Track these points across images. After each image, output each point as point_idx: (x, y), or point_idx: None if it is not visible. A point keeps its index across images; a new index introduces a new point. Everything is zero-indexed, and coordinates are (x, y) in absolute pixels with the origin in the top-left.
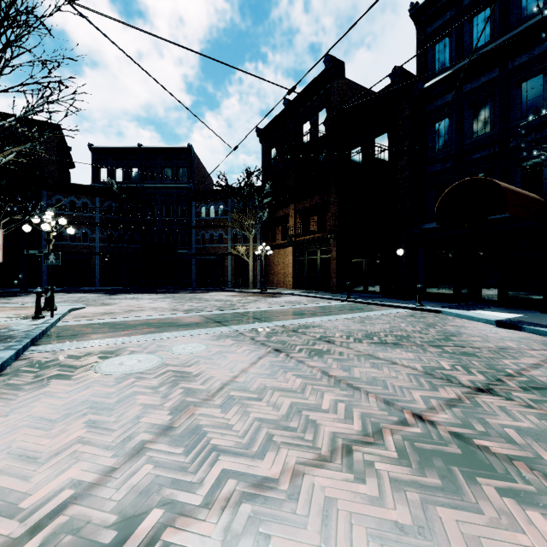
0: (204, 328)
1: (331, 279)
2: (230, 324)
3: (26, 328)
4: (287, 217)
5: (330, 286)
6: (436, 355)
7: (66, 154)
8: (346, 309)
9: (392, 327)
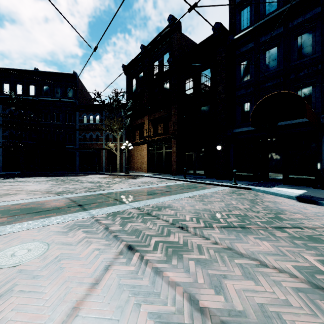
0: (62, 215)
1: (172, 166)
2: (90, 207)
3: None
4: (143, 124)
5: (171, 170)
6: (290, 243)
7: None
8: (186, 188)
9: (227, 205)
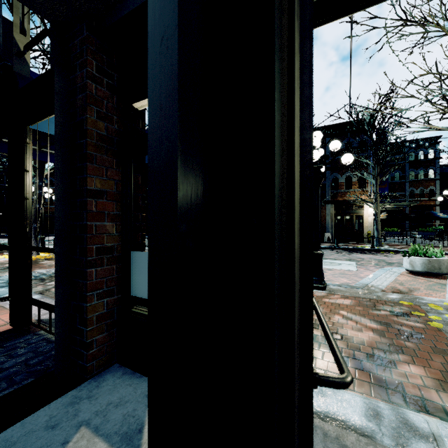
0: None
1: None
2: None
3: None
4: None
5: None
6: None
7: None
8: None
9: None
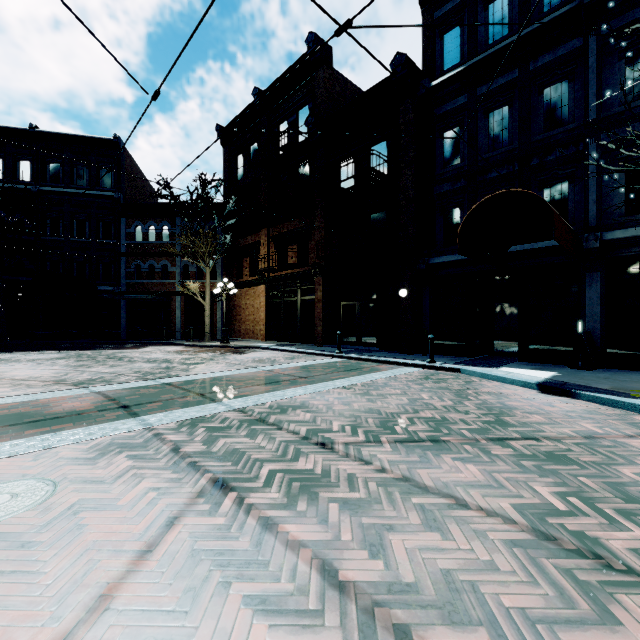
0: (86, 426)
1: (315, 328)
2: (146, 411)
3: None
4: (258, 246)
5: (314, 337)
6: (513, 465)
7: None
8: (339, 371)
9: (413, 402)
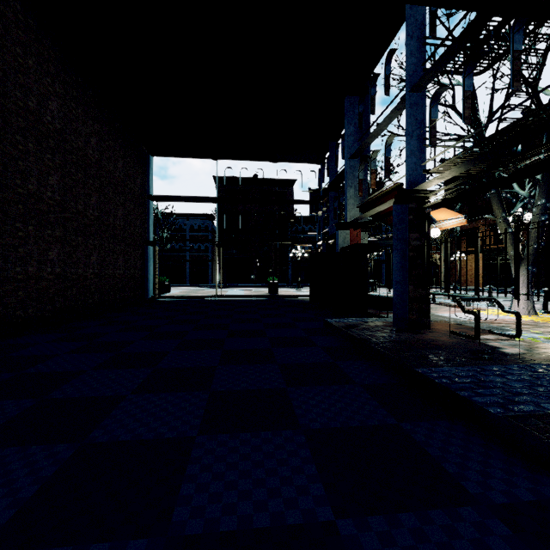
0: None
1: None
2: None
3: None
4: (475, 230)
5: None
6: None
7: None
8: None
9: None
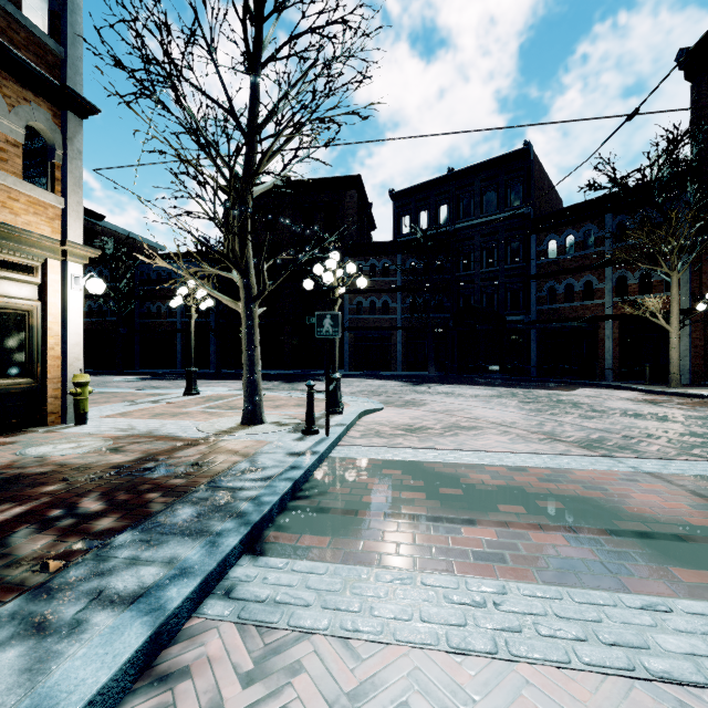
0: None
1: None
2: None
3: (275, 466)
4: None
5: None
6: None
7: (367, 212)
8: None
9: None
